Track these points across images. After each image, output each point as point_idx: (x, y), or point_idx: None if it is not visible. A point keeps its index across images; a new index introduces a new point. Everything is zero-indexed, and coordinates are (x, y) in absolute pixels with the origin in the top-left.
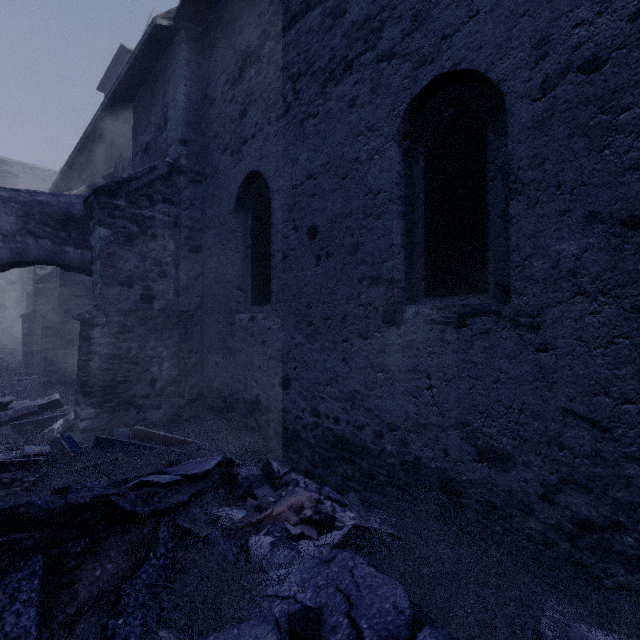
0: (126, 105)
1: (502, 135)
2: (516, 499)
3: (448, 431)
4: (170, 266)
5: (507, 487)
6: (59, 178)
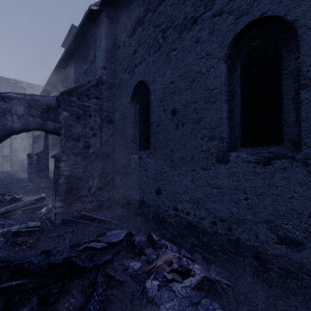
0: (75, 51)
1: (292, 53)
2: (305, 269)
3: (258, 224)
4: (98, 130)
5: (299, 261)
6: (44, 88)
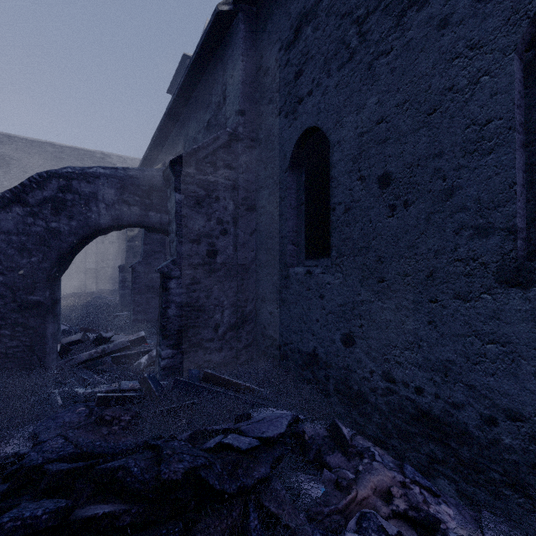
0: (191, 93)
1: None
2: None
3: None
4: (230, 224)
5: None
6: (142, 161)
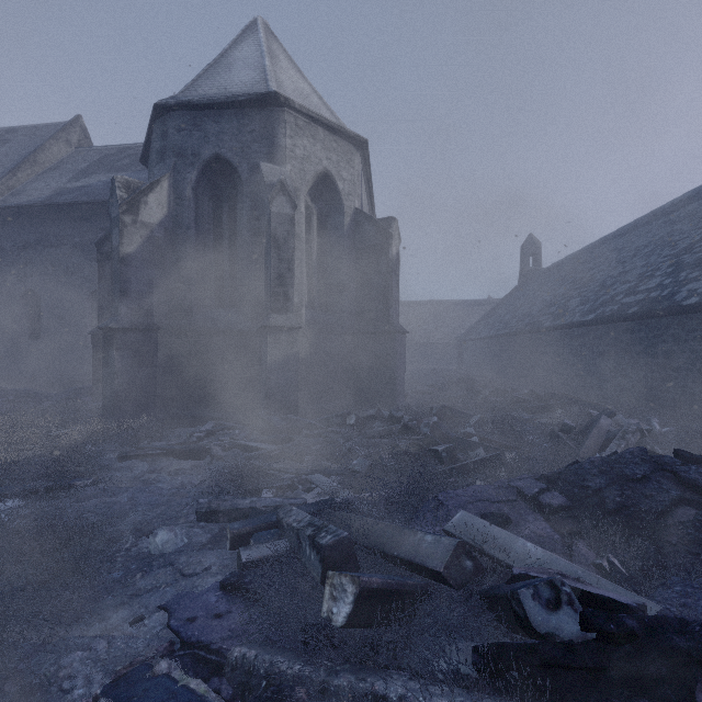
0: None
1: None
2: None
3: None
4: None
5: None
6: None
